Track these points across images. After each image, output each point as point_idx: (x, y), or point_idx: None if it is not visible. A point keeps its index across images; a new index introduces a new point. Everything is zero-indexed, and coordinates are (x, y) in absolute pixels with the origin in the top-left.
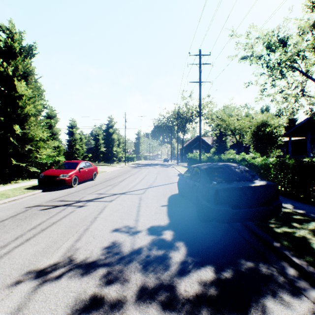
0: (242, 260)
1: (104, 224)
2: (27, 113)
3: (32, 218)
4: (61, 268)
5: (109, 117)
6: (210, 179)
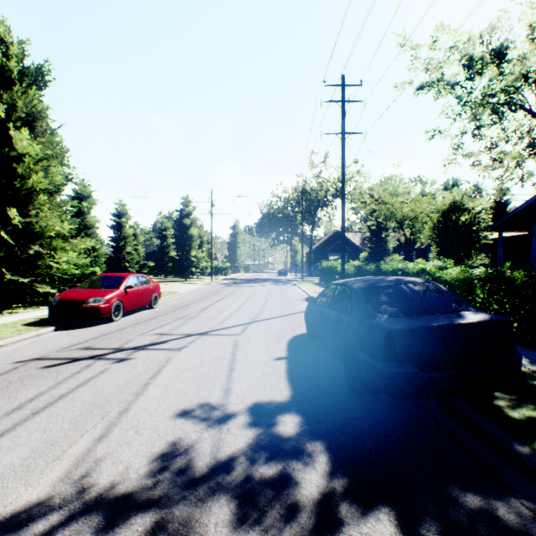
0: (455, 490)
1: (161, 398)
2: (32, 187)
3: (20, 386)
4: (51, 514)
5: (184, 199)
6: (373, 310)
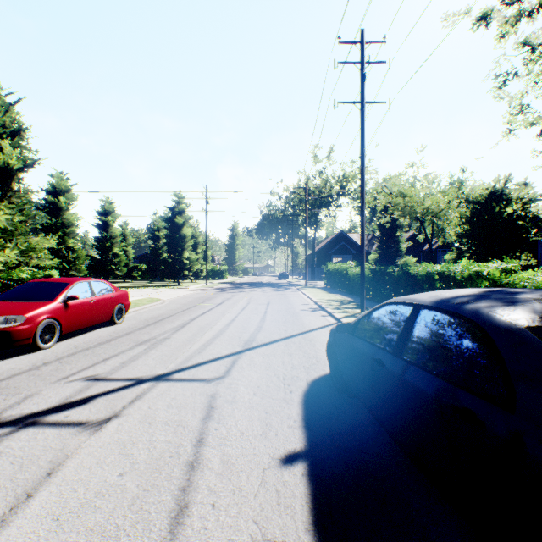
0: None
1: None
2: None
3: None
4: None
5: (176, 195)
6: None
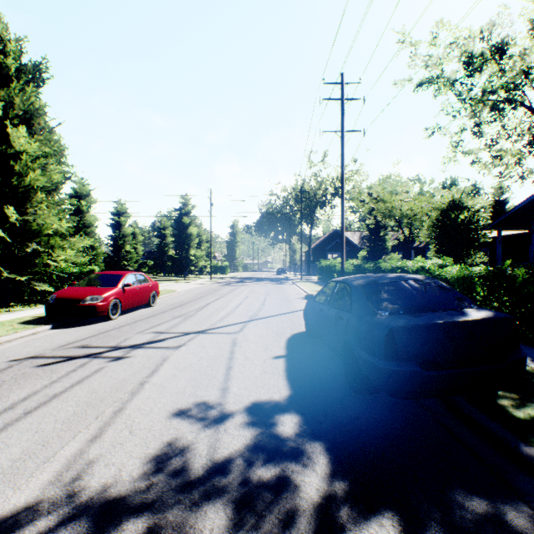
0: (461, 493)
1: (157, 398)
2: (30, 185)
3: (14, 385)
4: (39, 519)
5: (183, 197)
6: (374, 307)
